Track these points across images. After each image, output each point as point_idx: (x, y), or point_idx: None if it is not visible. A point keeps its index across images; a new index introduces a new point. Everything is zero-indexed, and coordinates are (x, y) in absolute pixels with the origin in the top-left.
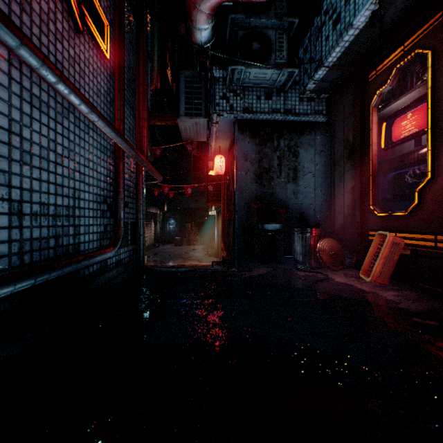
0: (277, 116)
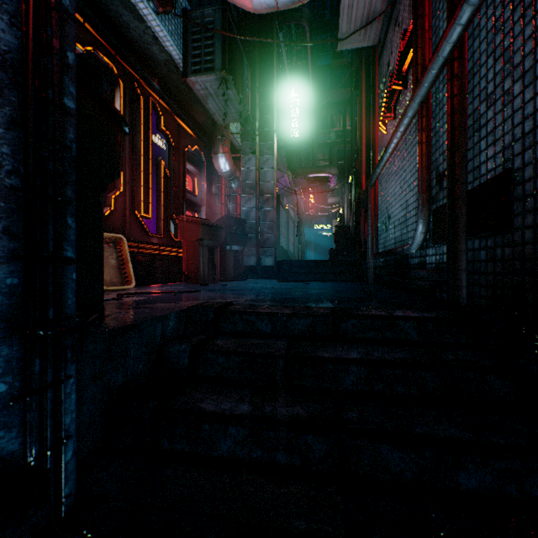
0: None
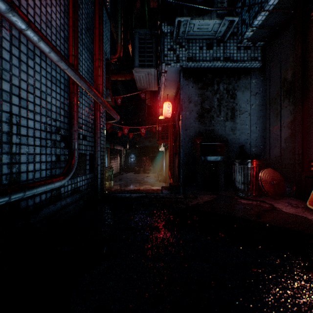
0: (217, 63)
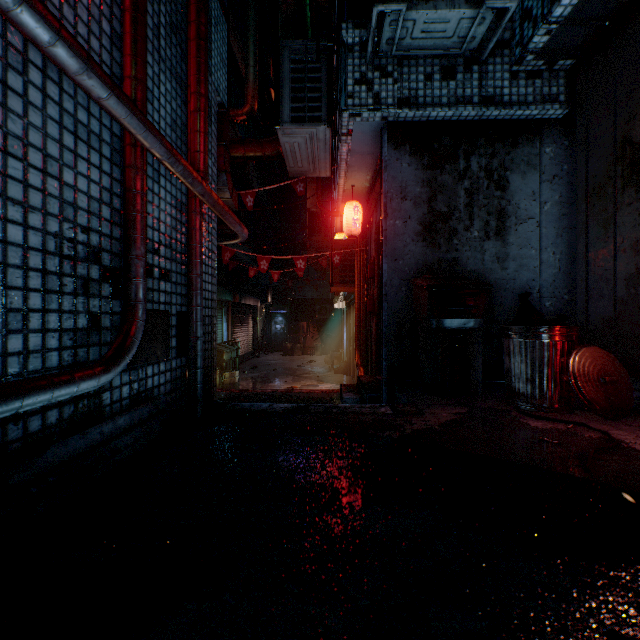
0: (467, 110)
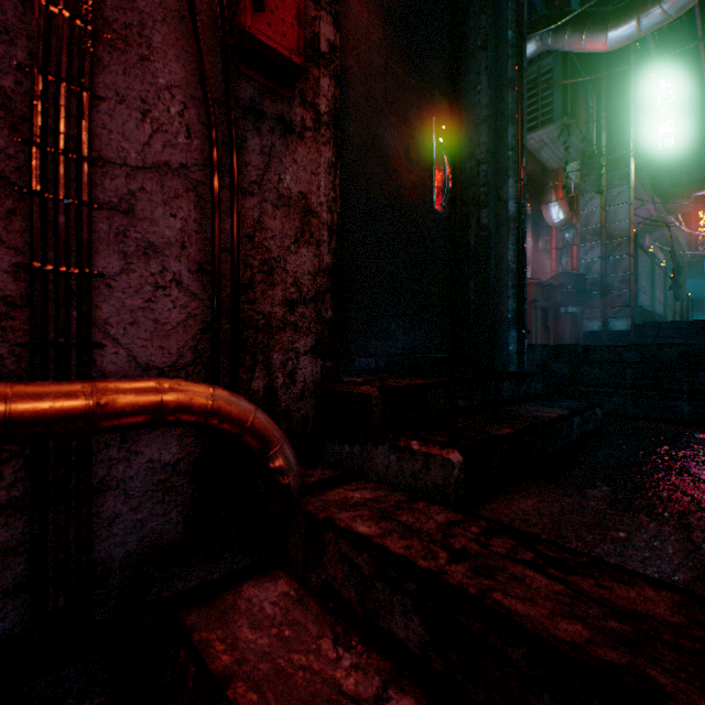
0: None
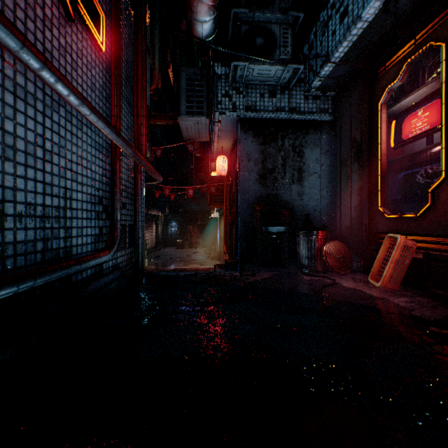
0: (282, 115)
